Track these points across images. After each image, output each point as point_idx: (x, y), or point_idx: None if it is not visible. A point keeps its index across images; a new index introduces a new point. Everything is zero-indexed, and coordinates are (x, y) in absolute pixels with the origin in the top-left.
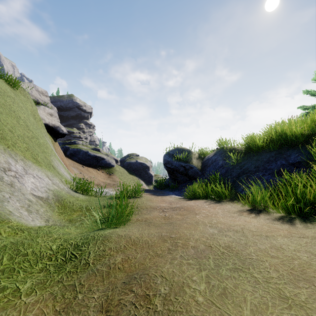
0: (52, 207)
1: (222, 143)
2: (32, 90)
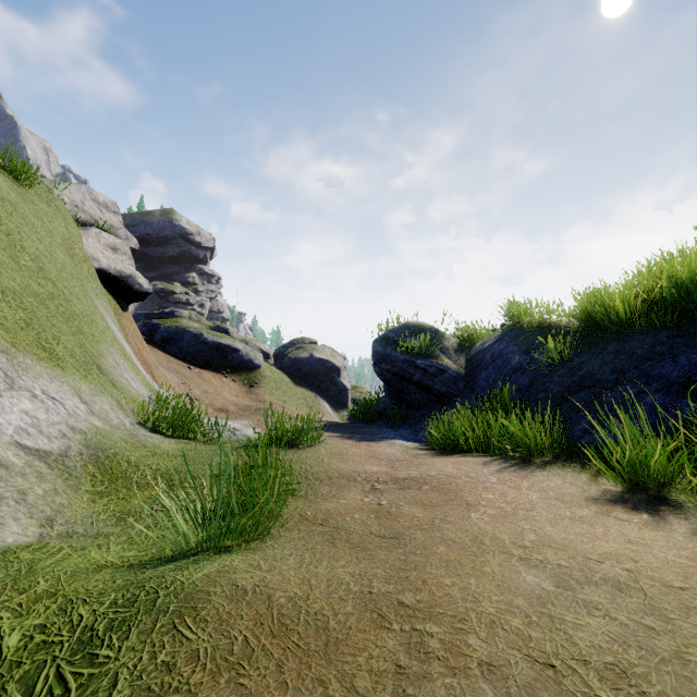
0: (75, 479)
1: (518, 312)
2: (85, 199)
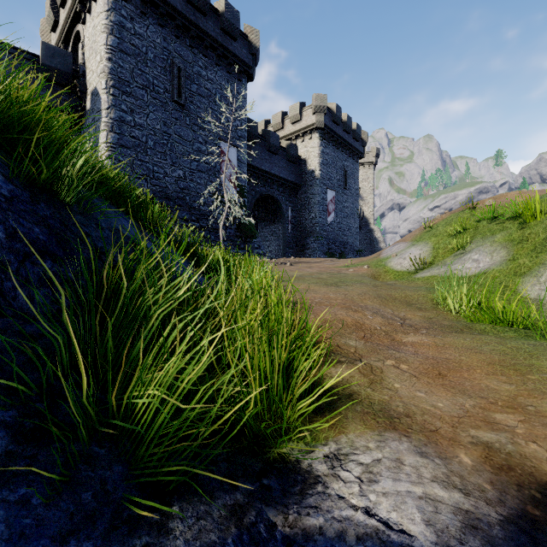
0: None
1: None
2: None
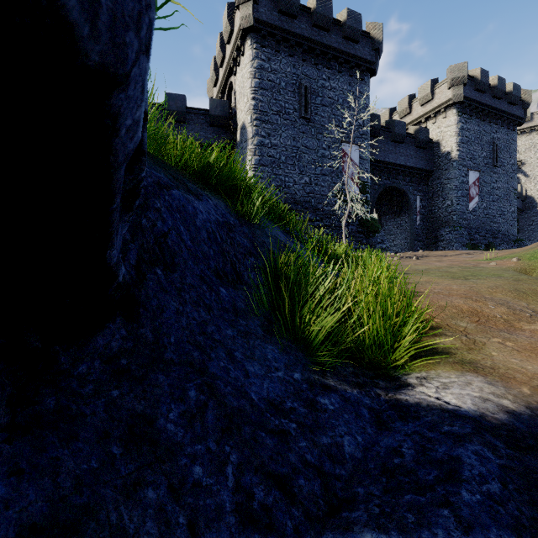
0: None
1: None
2: None
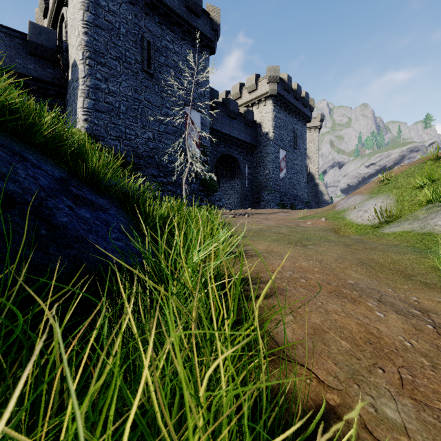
0: None
1: None
2: None
